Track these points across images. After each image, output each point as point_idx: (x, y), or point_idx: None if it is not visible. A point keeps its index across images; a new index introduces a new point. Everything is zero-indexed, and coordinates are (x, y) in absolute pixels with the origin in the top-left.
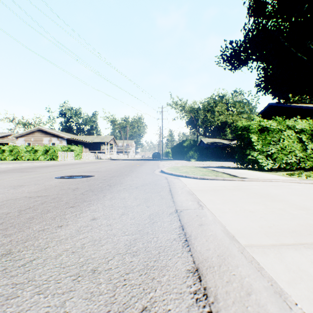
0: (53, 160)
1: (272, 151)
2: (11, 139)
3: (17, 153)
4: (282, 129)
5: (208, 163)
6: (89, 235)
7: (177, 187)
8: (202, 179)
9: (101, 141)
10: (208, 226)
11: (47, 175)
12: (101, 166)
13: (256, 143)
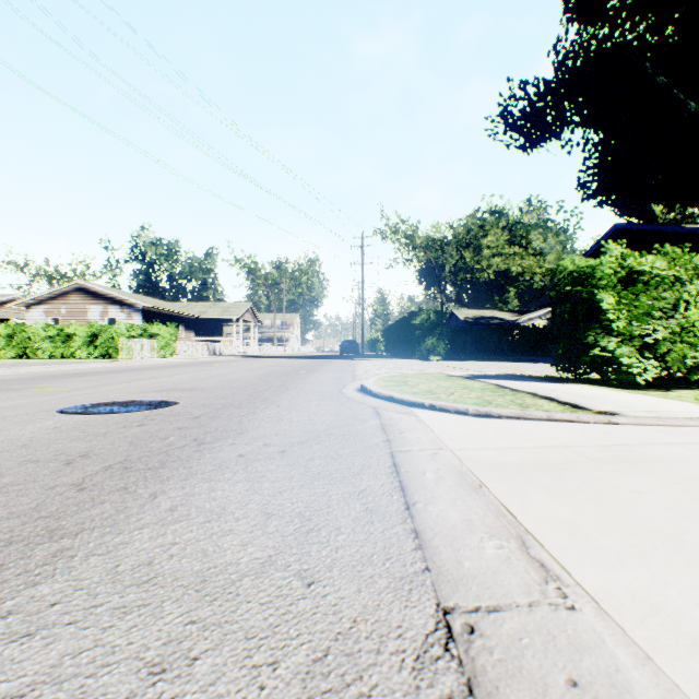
0: (109, 357)
1: (656, 335)
2: (16, 310)
3: (26, 343)
4: (681, 277)
5: (474, 366)
6: None
7: (415, 450)
8: (484, 416)
9: (224, 315)
10: None
11: (47, 401)
12: (213, 374)
13: (614, 314)
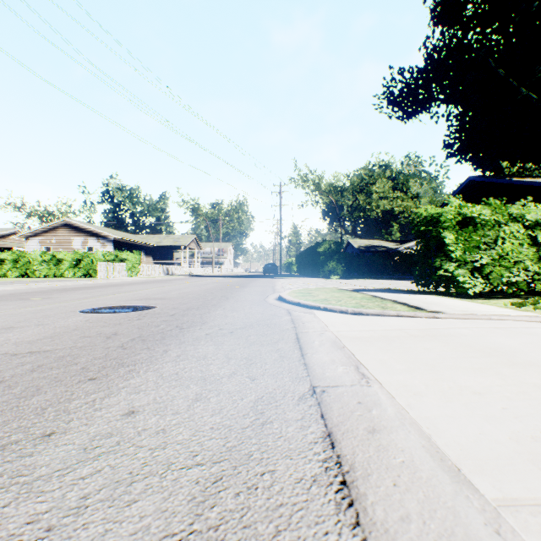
0: (89, 277)
1: (482, 261)
2: (16, 241)
3: (27, 265)
4: (500, 221)
5: (362, 283)
6: (107, 464)
7: (310, 331)
8: (357, 314)
9: (175, 244)
10: (390, 436)
11: (67, 305)
12: (172, 288)
13: (453, 247)
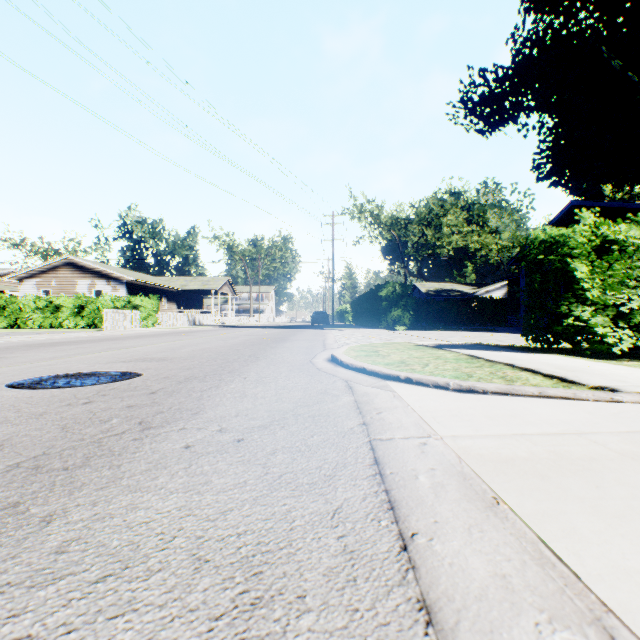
0: (95, 327)
1: (632, 305)
2: (10, 284)
3: (17, 313)
4: None
5: (438, 335)
6: None
7: (398, 438)
8: (466, 391)
9: (204, 288)
10: None
11: (5, 372)
12: (187, 343)
13: (588, 284)
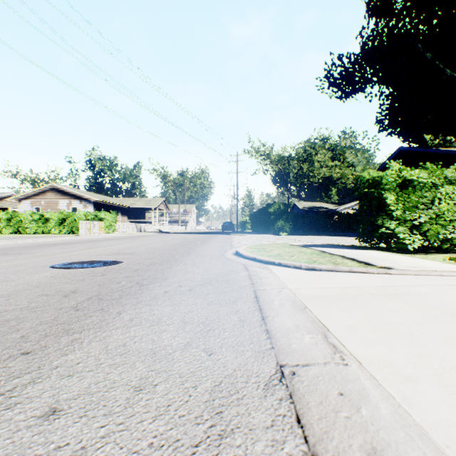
0: (73, 233)
1: (420, 220)
2: (11, 203)
3: (19, 224)
4: (436, 183)
5: (308, 239)
6: None
7: (268, 289)
8: (311, 269)
9: (147, 205)
10: None
11: (41, 260)
12: (142, 244)
13: (394, 207)
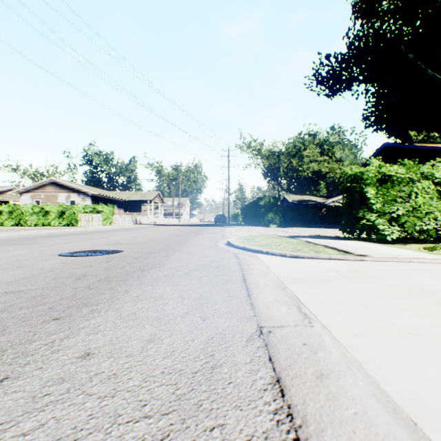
0: (72, 225)
1: (398, 212)
2: (12, 196)
3: (20, 216)
4: (413, 178)
5: (296, 230)
6: (52, 417)
7: (255, 273)
8: (295, 257)
9: (142, 199)
10: (339, 382)
11: (48, 250)
12: (139, 235)
13: (374, 200)
